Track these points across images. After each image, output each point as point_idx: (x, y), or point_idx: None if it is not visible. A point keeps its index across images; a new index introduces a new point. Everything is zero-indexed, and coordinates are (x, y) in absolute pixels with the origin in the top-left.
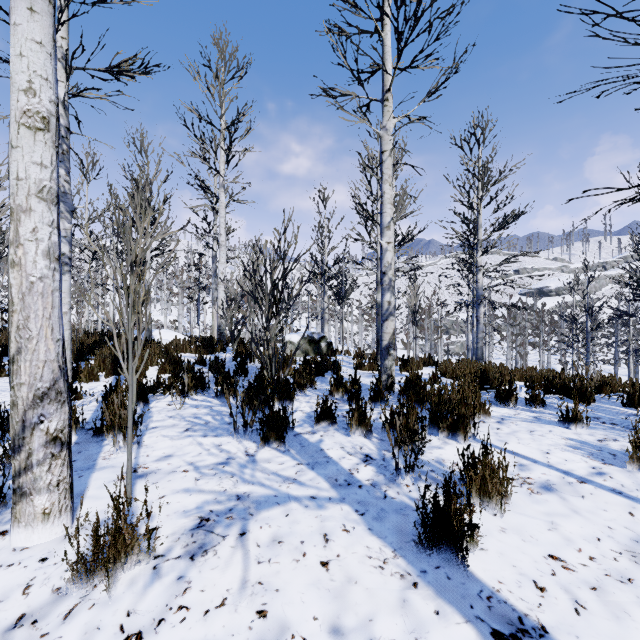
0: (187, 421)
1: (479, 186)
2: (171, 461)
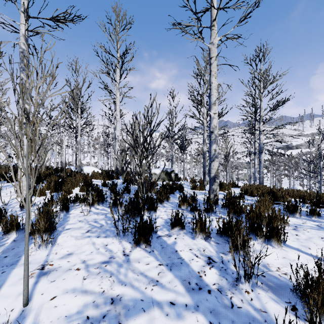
0: (89, 224)
1: (261, 86)
2: (70, 259)
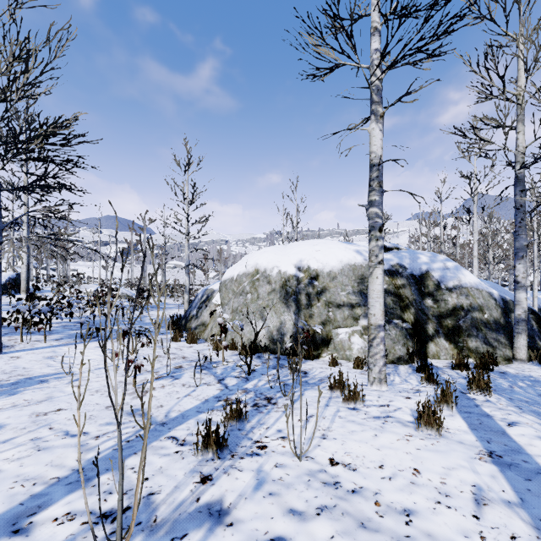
0: None
1: None
2: None
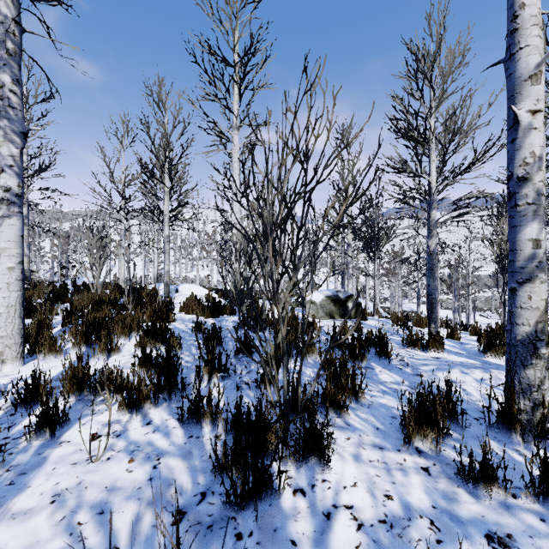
0: (69, 532)
1: None
2: None
